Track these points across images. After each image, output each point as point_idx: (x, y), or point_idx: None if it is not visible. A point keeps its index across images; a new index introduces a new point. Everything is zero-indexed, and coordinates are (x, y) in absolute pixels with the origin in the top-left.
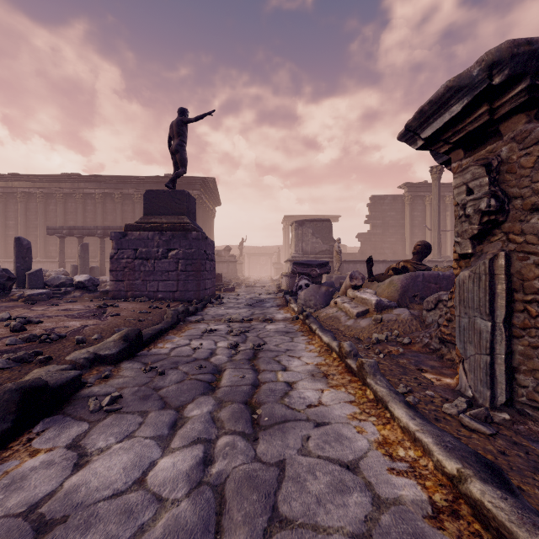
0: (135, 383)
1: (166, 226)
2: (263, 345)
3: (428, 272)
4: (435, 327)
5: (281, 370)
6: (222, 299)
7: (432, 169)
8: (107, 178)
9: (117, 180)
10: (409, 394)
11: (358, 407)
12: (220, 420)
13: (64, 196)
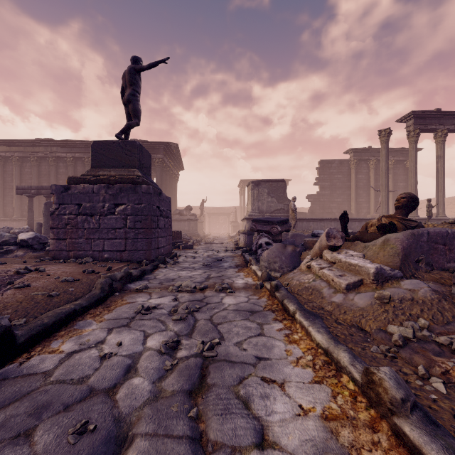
0: None
1: (113, 179)
2: (217, 344)
3: (434, 229)
4: None
5: (255, 448)
6: (179, 257)
7: (381, 133)
8: (77, 142)
9: (87, 145)
10: None
11: None
12: None
13: (38, 160)
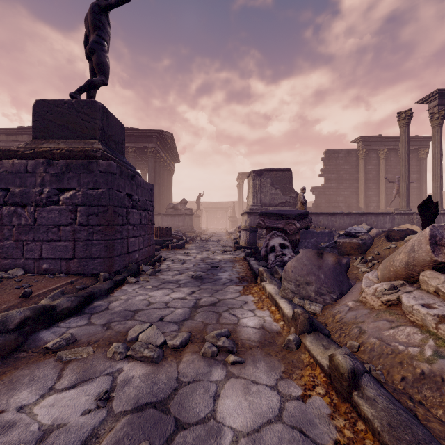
0: None
1: (58, 152)
2: None
3: None
4: None
5: None
6: (163, 262)
7: (400, 115)
8: None
9: None
10: None
11: None
12: None
13: None
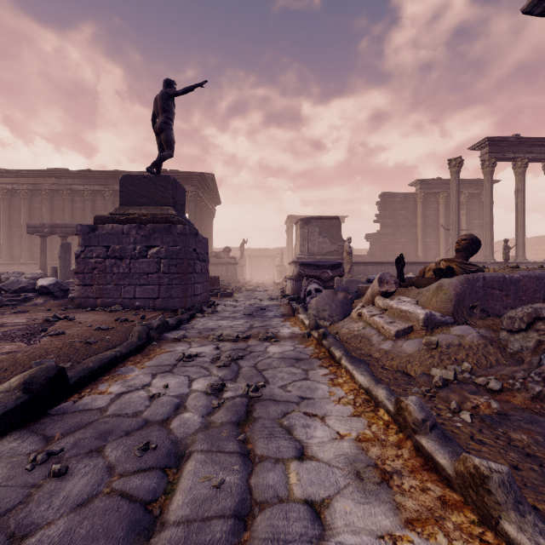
0: None
1: (145, 218)
2: (262, 387)
3: (490, 274)
4: None
5: (295, 459)
6: (217, 306)
7: (450, 162)
8: (96, 173)
9: (107, 176)
10: None
11: None
12: None
13: (50, 193)
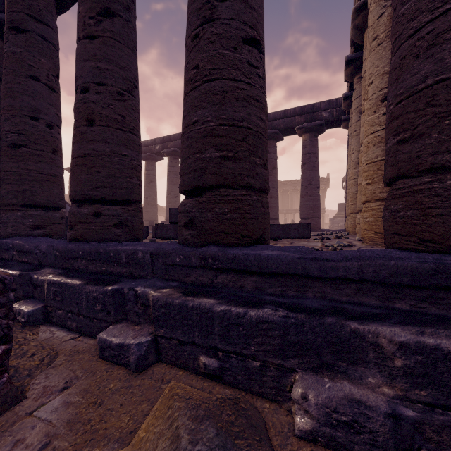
0: None
1: None
2: None
3: None
4: None
5: None
6: None
7: None
8: None
9: (280, 183)
10: None
11: None
12: None
13: None
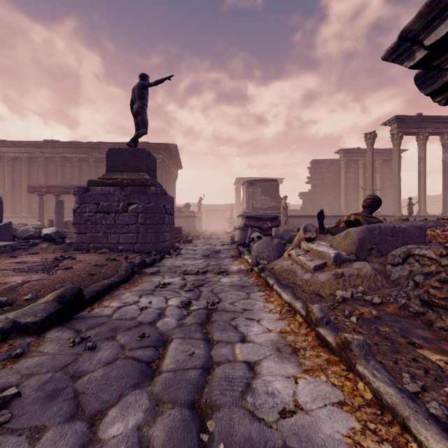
0: (51, 366)
1: (126, 182)
2: (217, 303)
3: (384, 224)
4: (411, 285)
5: (239, 342)
6: (181, 250)
7: (366, 135)
8: (82, 144)
9: (91, 146)
10: (424, 394)
11: (354, 415)
12: (150, 446)
13: (45, 160)
